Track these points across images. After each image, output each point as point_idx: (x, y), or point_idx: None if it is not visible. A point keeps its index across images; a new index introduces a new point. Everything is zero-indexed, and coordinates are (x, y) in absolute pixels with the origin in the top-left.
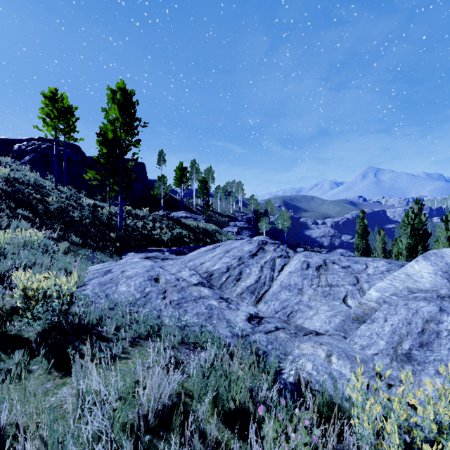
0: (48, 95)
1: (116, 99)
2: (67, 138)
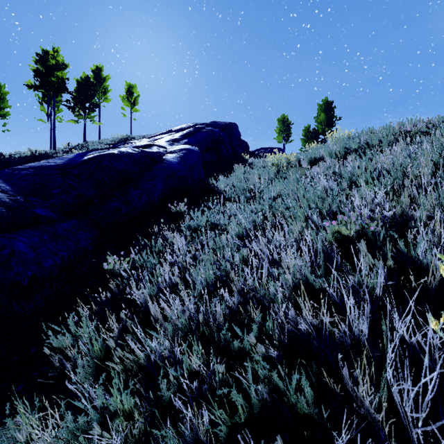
0: (280, 120)
1: (322, 109)
2: (286, 141)
